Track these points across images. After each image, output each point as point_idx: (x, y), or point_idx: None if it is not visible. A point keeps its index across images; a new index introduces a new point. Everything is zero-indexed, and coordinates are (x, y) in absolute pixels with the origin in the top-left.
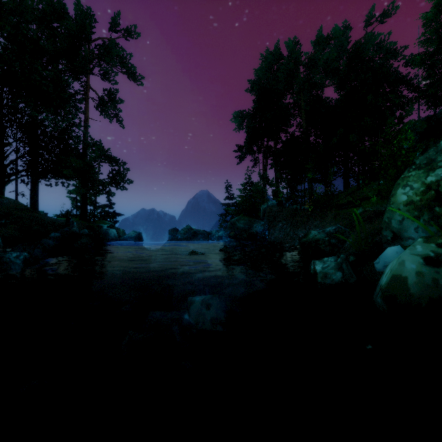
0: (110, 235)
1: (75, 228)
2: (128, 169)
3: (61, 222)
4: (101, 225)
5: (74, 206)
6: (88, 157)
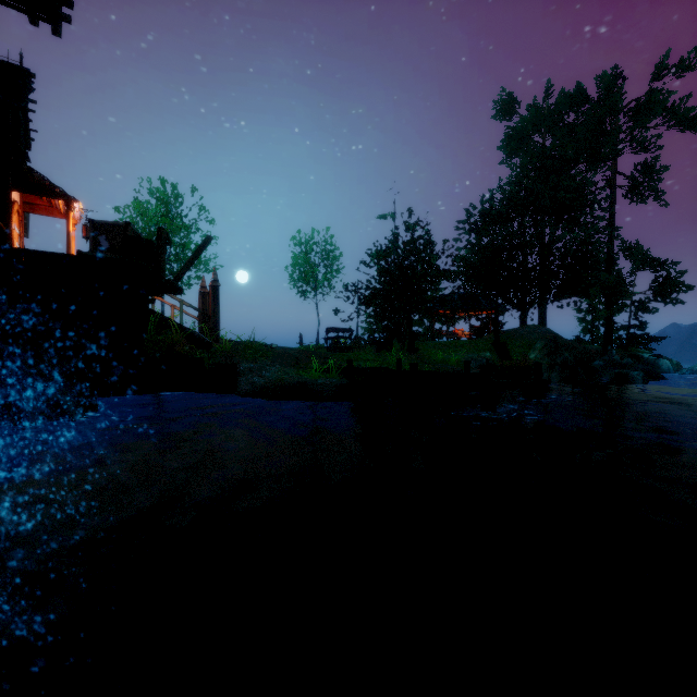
0: (661, 368)
1: (616, 357)
2: (683, 272)
3: (594, 350)
4: (639, 354)
5: (584, 330)
6: (613, 265)
